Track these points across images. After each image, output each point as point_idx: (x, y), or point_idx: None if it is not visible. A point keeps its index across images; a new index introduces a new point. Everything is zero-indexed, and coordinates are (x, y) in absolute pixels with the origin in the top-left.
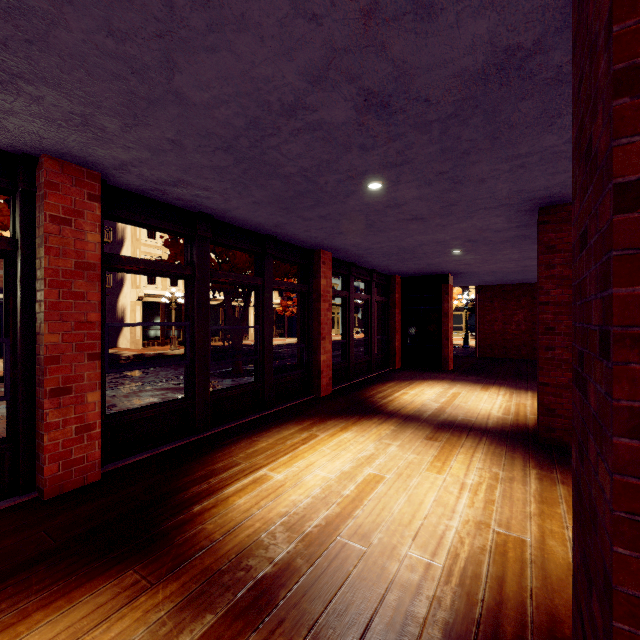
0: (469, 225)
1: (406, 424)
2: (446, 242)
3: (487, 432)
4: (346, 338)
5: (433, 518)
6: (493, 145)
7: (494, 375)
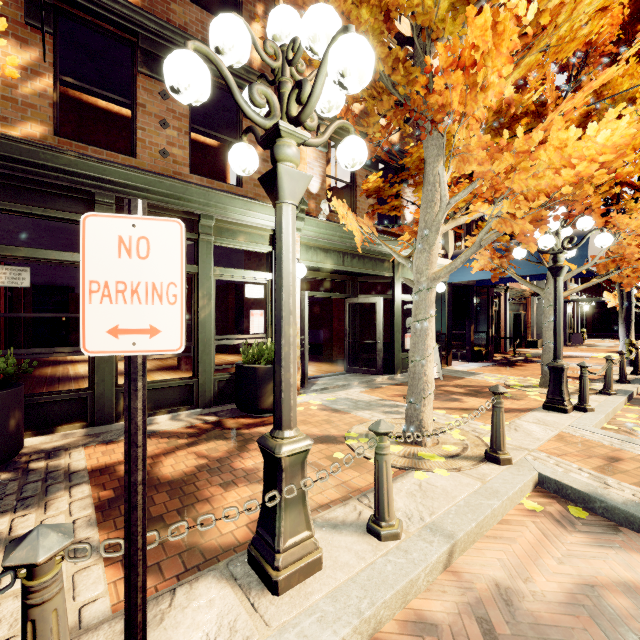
0: None
1: None
2: None
3: None
4: None
5: None
6: None
7: None
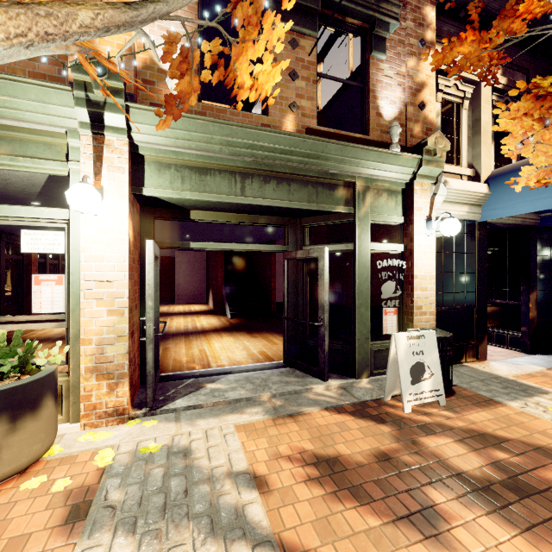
0: None
1: None
2: None
3: None
4: None
5: None
6: None
7: None
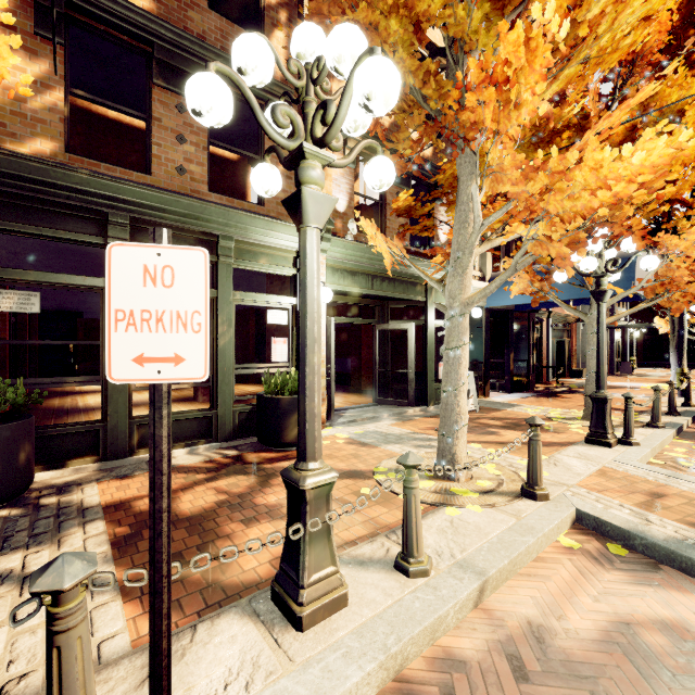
0: None
1: None
2: None
3: None
4: None
5: None
6: None
7: None
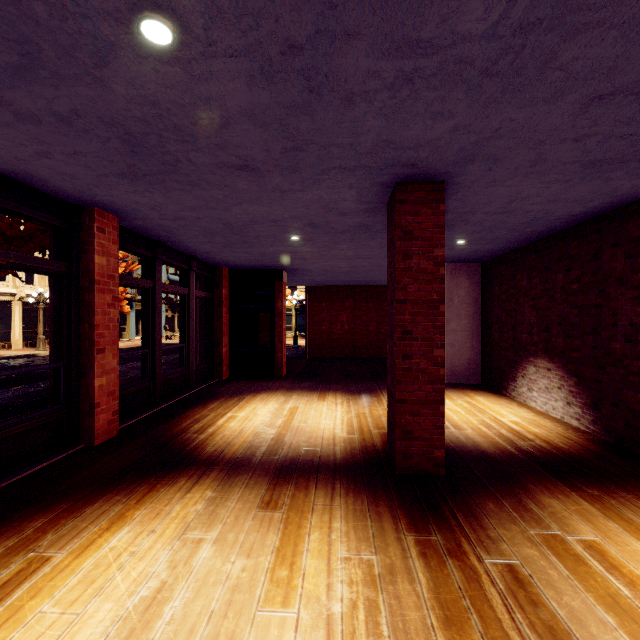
0: (315, 197)
1: (231, 480)
2: (284, 222)
3: (338, 470)
4: (149, 347)
5: None
6: None
7: (327, 378)
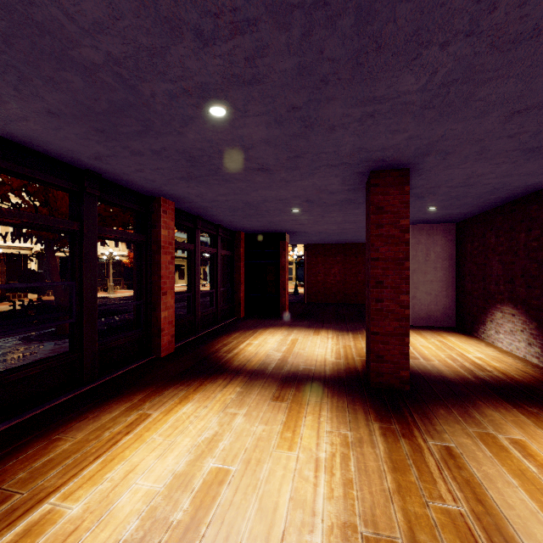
0: (310, 183)
1: (252, 382)
2: (287, 200)
3: (327, 381)
4: (191, 291)
5: (292, 536)
6: (354, 75)
7: (321, 319)
